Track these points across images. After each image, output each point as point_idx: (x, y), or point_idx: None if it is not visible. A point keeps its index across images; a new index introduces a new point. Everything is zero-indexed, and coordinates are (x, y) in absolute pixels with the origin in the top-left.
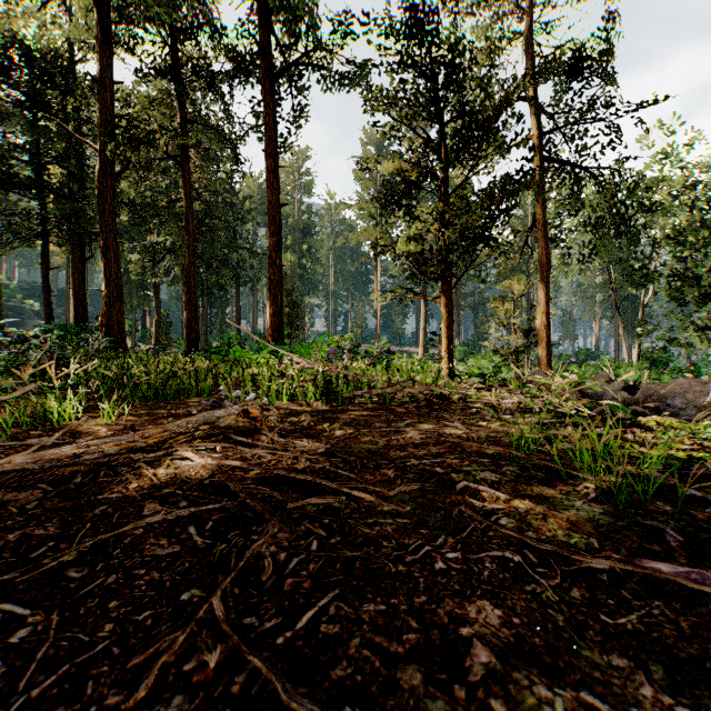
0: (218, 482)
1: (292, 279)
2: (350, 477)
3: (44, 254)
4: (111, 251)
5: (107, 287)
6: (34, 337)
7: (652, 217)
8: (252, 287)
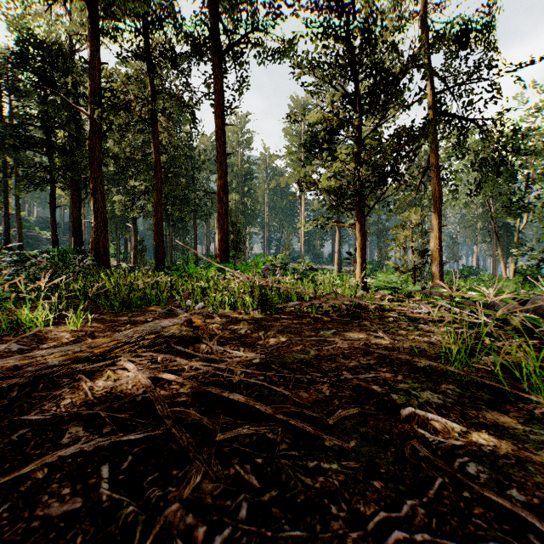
0: (151, 399)
1: (236, 213)
2: (285, 394)
3: (52, 196)
4: (98, 192)
5: (95, 219)
6: (34, 257)
7: (525, 159)
8: (206, 219)
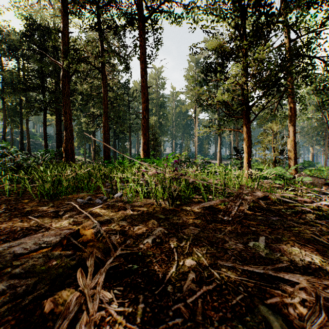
0: None
1: (155, 128)
2: None
3: (44, 119)
4: (67, 114)
5: (65, 131)
6: (11, 154)
7: None
8: (136, 132)
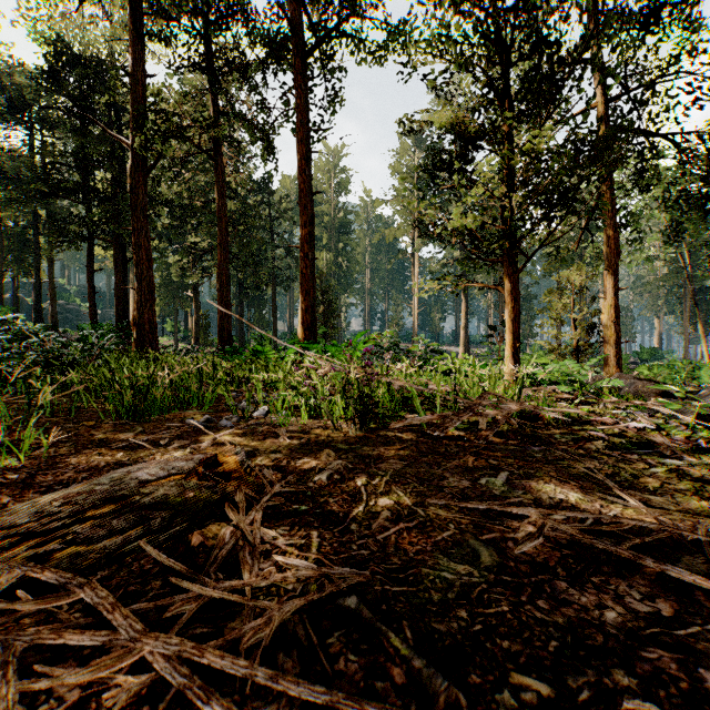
0: None
1: (328, 278)
2: None
3: (89, 257)
4: (143, 248)
5: (138, 285)
6: (36, 334)
7: None
8: (288, 286)
